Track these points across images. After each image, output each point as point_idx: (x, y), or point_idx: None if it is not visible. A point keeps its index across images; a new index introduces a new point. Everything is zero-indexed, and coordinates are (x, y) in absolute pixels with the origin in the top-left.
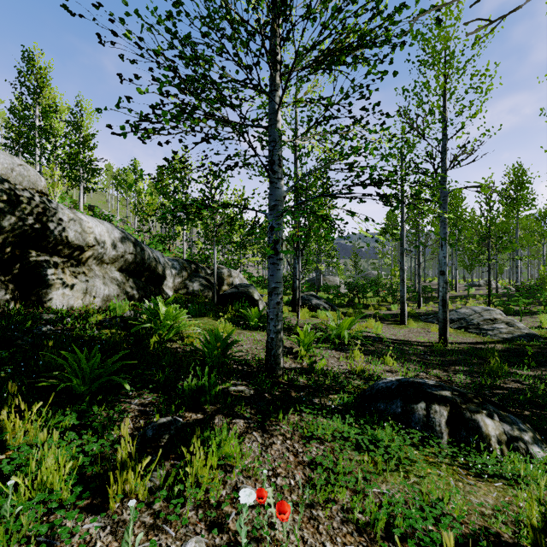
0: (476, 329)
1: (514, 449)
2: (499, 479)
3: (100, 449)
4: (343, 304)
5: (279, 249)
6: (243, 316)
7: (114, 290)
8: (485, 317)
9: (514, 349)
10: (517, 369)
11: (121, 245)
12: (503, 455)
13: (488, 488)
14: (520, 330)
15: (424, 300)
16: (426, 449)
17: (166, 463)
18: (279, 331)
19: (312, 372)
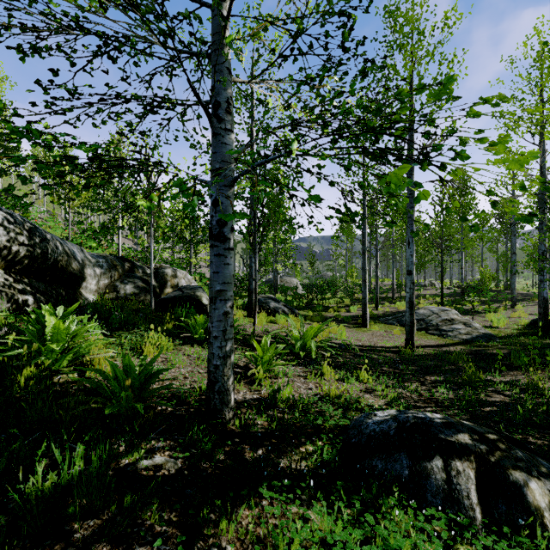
0: (436, 330)
1: None
2: None
3: None
4: (301, 306)
5: (226, 235)
6: (185, 326)
7: None
8: (442, 318)
9: (477, 351)
10: (489, 375)
11: (4, 232)
12: None
13: None
14: (477, 330)
15: (380, 301)
16: (457, 544)
17: None
18: (226, 354)
19: (274, 404)
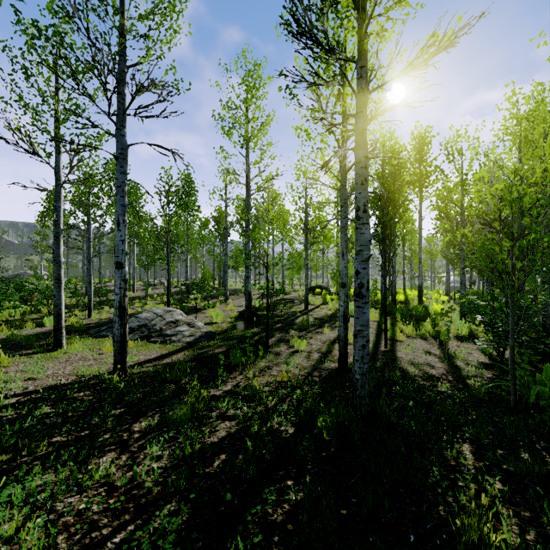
0: (160, 336)
1: None
2: None
3: None
4: None
5: None
6: None
7: None
8: (167, 320)
9: (200, 355)
10: (212, 387)
11: None
12: None
13: None
14: (200, 330)
15: (97, 305)
16: None
17: None
18: None
19: None
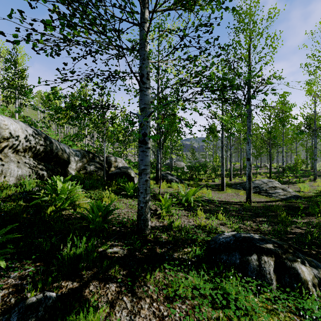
0: (265, 193)
1: None
2: None
3: None
4: (186, 179)
5: (147, 141)
6: (123, 188)
7: (26, 171)
8: (269, 185)
9: (289, 205)
10: (294, 218)
11: (33, 139)
12: (318, 295)
13: None
14: (290, 193)
15: (233, 175)
16: (262, 295)
17: None
18: (147, 201)
19: (171, 229)
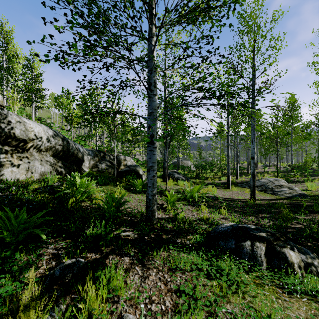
0: (271, 191)
1: (309, 271)
2: (304, 295)
3: (15, 288)
4: (193, 177)
5: (154, 141)
6: (132, 185)
7: (48, 168)
8: (275, 184)
9: (294, 203)
10: (297, 215)
11: (53, 140)
12: (303, 276)
13: (298, 303)
14: (296, 191)
15: (239, 174)
16: (252, 273)
17: (67, 298)
18: (154, 194)
19: (175, 220)
